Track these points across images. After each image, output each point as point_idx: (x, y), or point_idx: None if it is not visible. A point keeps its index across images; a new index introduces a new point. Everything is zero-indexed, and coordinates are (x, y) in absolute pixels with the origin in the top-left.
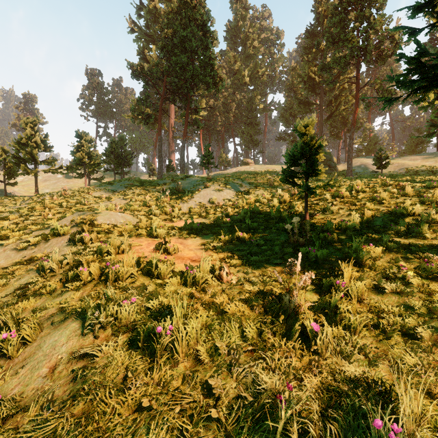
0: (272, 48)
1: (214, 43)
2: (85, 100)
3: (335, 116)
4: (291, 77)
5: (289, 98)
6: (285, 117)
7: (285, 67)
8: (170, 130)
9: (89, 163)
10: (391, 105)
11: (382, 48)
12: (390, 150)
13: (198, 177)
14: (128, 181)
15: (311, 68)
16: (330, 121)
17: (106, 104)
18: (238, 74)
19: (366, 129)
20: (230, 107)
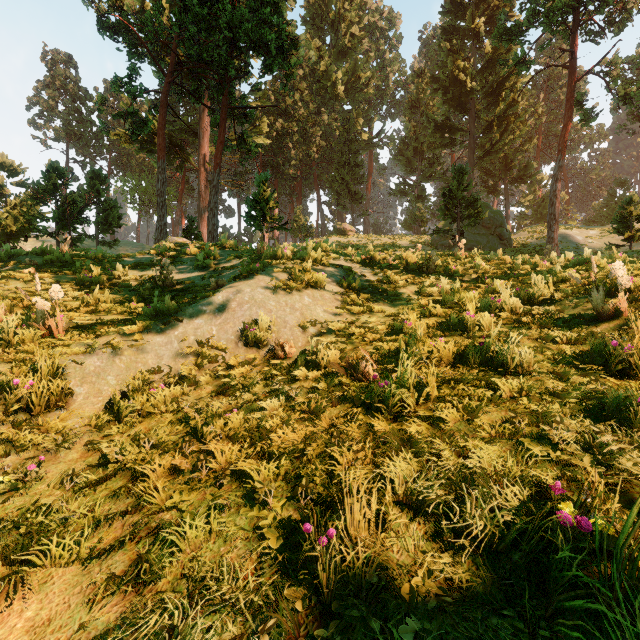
0: (381, 42)
1: None
2: (42, 110)
3: (496, 152)
4: (416, 89)
5: (412, 122)
6: (405, 155)
7: (403, 74)
8: (202, 167)
9: None
10: (571, 145)
11: None
12: (567, 217)
13: (233, 248)
14: (33, 254)
15: (458, 62)
16: (488, 161)
17: (84, 118)
18: (325, 79)
19: (535, 180)
20: (311, 134)
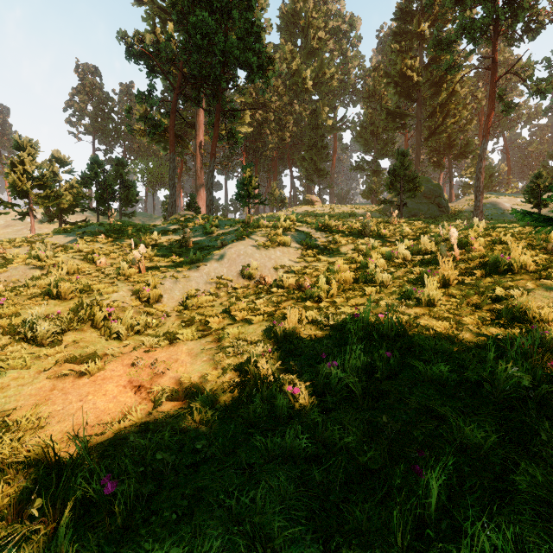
0: (344, 42)
1: (261, 3)
2: (75, 111)
3: (440, 134)
4: (373, 81)
5: (369, 109)
6: (363, 137)
7: (362, 68)
8: (198, 153)
9: (39, 195)
10: (510, 123)
11: (537, 9)
12: (507, 186)
13: (228, 219)
14: (96, 225)
15: (406, 60)
16: (432, 141)
17: (106, 116)
18: (297, 76)
19: (477, 155)
20: (285, 122)
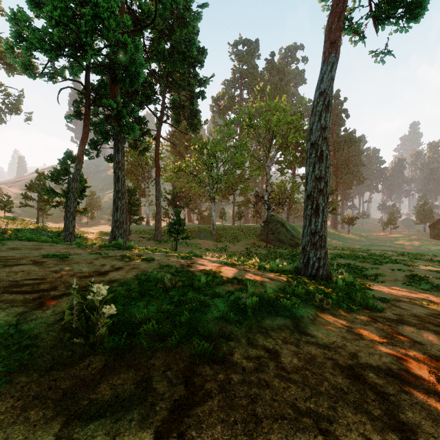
0: None
1: None
2: None
3: None
4: None
5: None
6: None
7: None
8: None
9: None
10: None
11: None
12: None
13: None
14: None
15: None
16: None
17: None
18: None
19: None
20: None
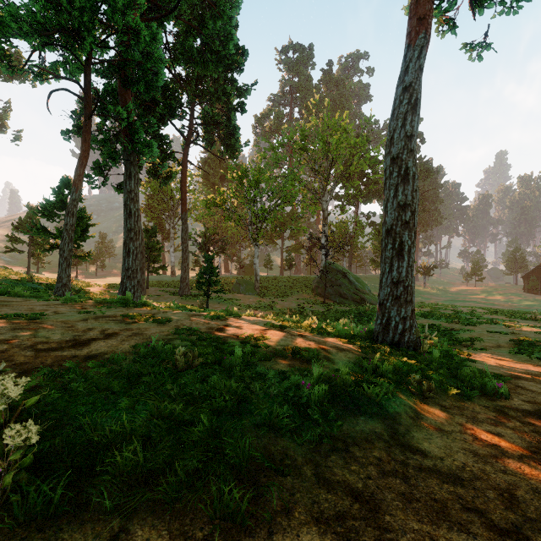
0: None
1: None
2: None
3: None
4: None
5: None
6: None
7: None
8: None
9: None
10: None
11: None
12: None
13: None
14: None
15: None
16: None
17: None
18: None
19: None
20: None
